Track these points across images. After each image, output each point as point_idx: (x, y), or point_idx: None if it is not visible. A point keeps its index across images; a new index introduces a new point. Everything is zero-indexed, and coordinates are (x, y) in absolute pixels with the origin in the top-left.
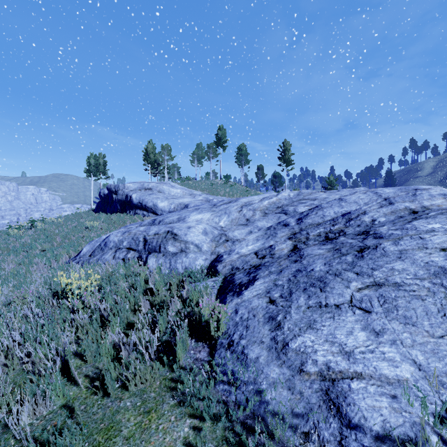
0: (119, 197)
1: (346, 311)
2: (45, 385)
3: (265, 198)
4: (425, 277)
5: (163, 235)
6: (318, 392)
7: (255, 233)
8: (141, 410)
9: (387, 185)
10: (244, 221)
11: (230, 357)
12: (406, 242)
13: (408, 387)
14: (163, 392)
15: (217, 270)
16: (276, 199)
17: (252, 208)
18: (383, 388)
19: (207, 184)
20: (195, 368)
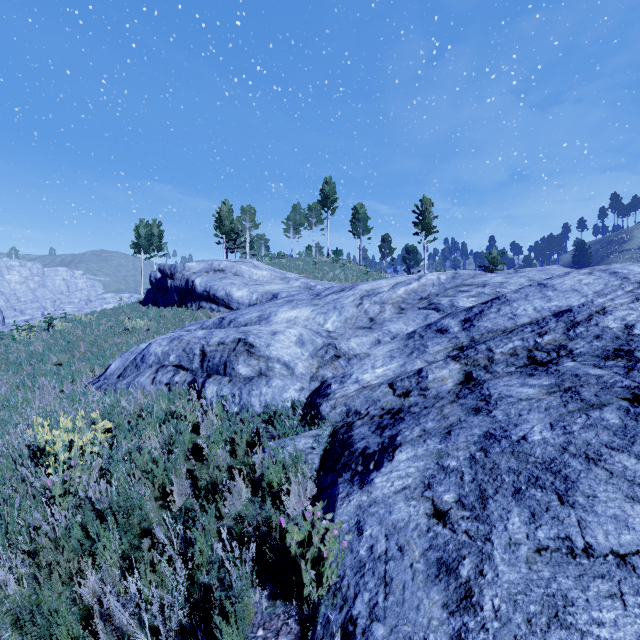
0: (176, 283)
1: None
2: None
3: (399, 283)
4: None
5: (230, 345)
6: None
7: (387, 344)
8: None
9: (578, 263)
10: (366, 322)
11: None
12: None
13: None
14: None
15: (320, 414)
16: (417, 285)
17: (379, 300)
18: None
19: (308, 262)
20: None
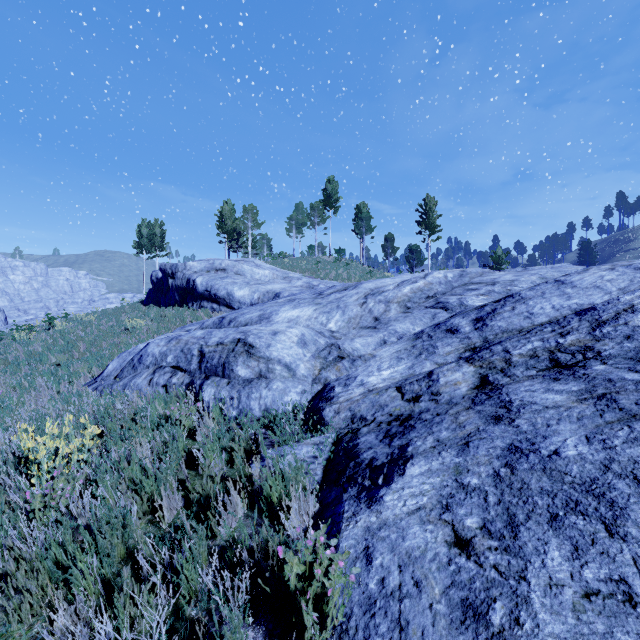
0: (177, 282)
1: None
2: None
3: (404, 281)
4: None
5: (229, 345)
6: None
7: (393, 345)
8: None
9: (584, 262)
10: (371, 322)
11: None
12: None
13: None
14: None
15: (323, 419)
16: (424, 283)
17: (384, 299)
18: None
19: (310, 262)
20: None
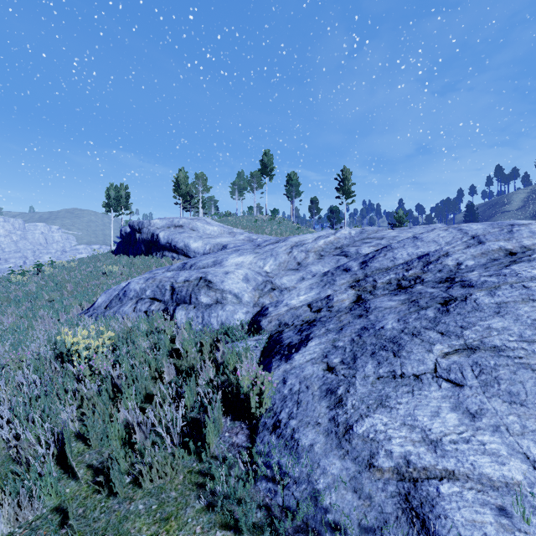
0: (143, 236)
1: (429, 383)
2: (31, 481)
3: (320, 236)
4: (535, 339)
5: (194, 282)
6: (394, 496)
7: (309, 280)
8: (157, 516)
9: (468, 221)
10: (295, 265)
11: (276, 443)
12: (506, 292)
13: (521, 495)
14: (187, 491)
15: (261, 326)
16: (334, 238)
17: (304, 249)
18: (485, 495)
19: (250, 220)
20: (229, 459)
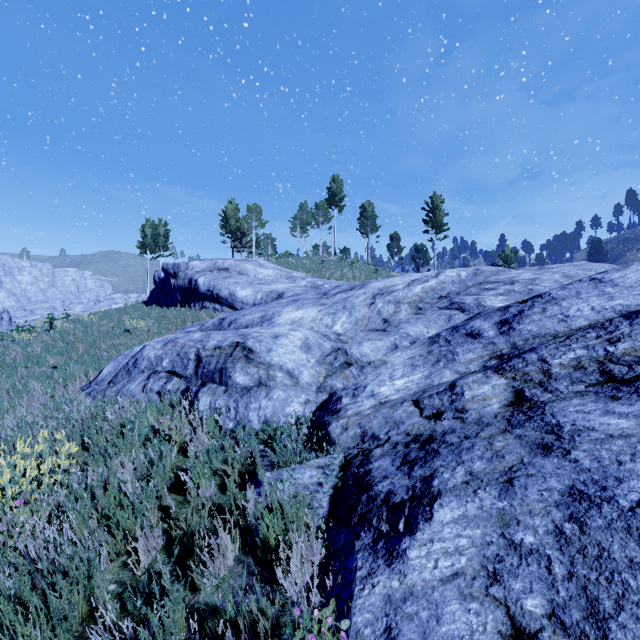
0: (179, 282)
1: None
2: None
3: (414, 280)
4: None
5: (227, 350)
6: None
7: (406, 350)
8: None
9: (594, 261)
10: (380, 323)
11: None
12: None
13: None
14: None
15: (329, 435)
16: (436, 282)
17: (393, 299)
18: None
19: (315, 261)
20: None
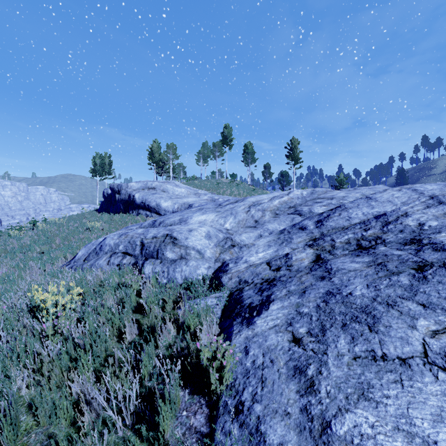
0: (121, 196)
1: (421, 372)
2: None
3: (275, 196)
4: None
5: (161, 238)
6: None
7: (266, 237)
8: None
9: (399, 183)
10: (253, 223)
11: (239, 434)
12: None
13: None
14: None
15: (222, 283)
16: (287, 198)
17: (261, 208)
18: None
19: (213, 183)
20: None
